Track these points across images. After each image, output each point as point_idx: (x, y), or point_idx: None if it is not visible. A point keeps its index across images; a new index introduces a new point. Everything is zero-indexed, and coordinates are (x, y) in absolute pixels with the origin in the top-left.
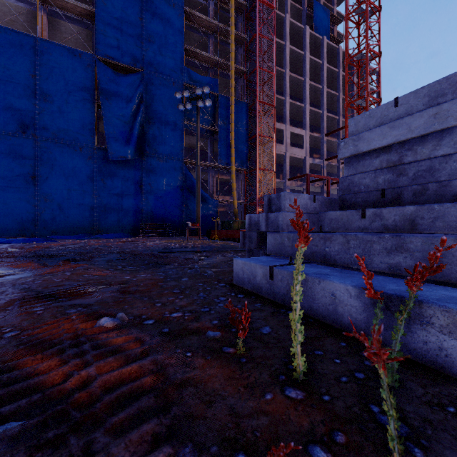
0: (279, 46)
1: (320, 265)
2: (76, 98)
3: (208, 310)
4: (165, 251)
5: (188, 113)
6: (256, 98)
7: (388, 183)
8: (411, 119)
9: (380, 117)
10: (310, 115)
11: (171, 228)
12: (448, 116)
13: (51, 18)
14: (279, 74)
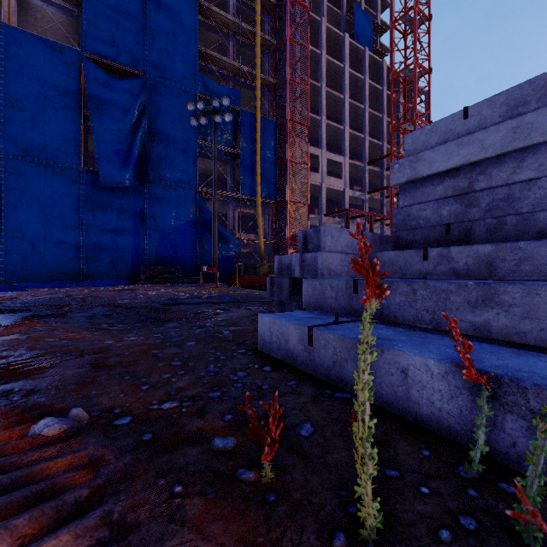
0: (314, 56)
1: (377, 323)
2: (56, 105)
3: (218, 394)
4: (170, 303)
5: (203, 131)
6: (287, 116)
7: (454, 215)
8: (485, 134)
9: (444, 132)
10: (350, 139)
11: (182, 273)
12: (531, 130)
13: (22, 0)
14: (314, 89)
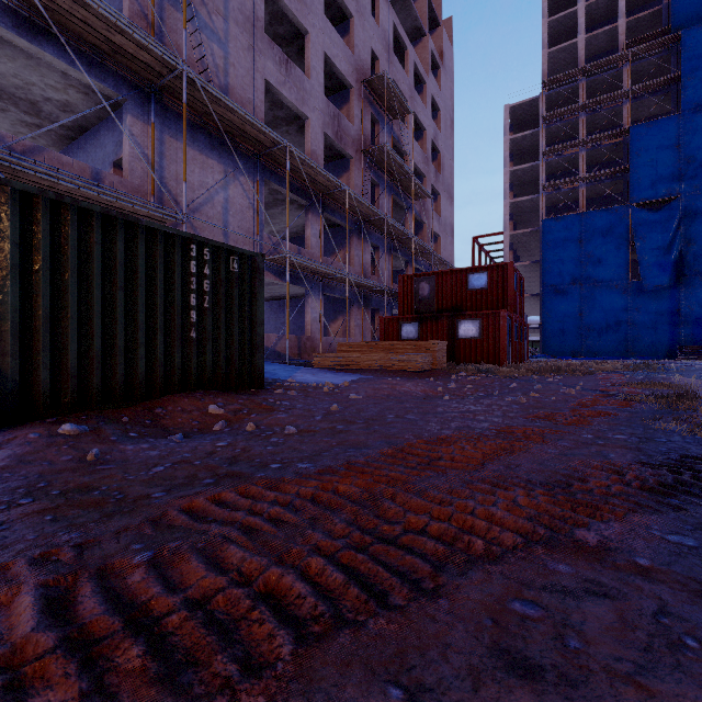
0: None
1: None
2: (612, 246)
3: None
4: None
5: None
6: None
7: None
8: None
9: None
10: None
11: None
12: None
13: (588, 187)
14: None
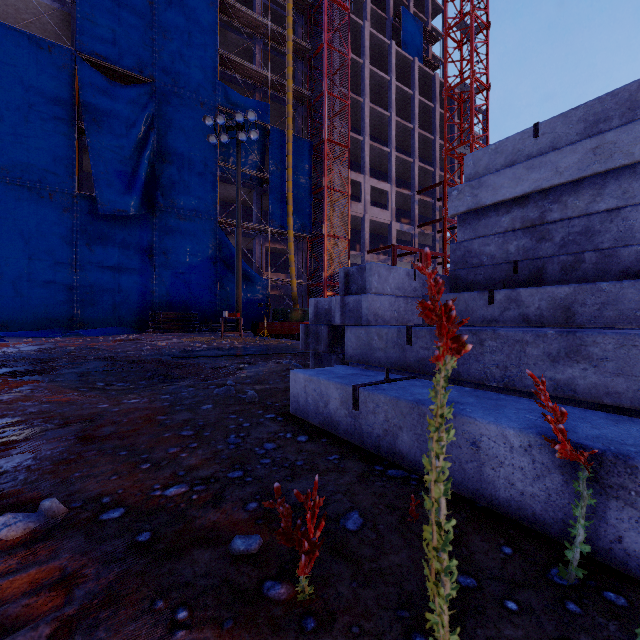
0: (355, 65)
1: None
2: (43, 115)
3: (240, 474)
4: (183, 356)
5: (224, 151)
6: (324, 136)
7: (523, 251)
8: (559, 156)
9: (511, 153)
10: (398, 164)
11: (198, 320)
12: (614, 151)
13: None
14: (355, 104)
